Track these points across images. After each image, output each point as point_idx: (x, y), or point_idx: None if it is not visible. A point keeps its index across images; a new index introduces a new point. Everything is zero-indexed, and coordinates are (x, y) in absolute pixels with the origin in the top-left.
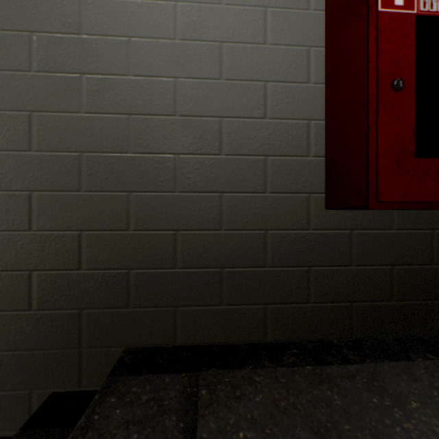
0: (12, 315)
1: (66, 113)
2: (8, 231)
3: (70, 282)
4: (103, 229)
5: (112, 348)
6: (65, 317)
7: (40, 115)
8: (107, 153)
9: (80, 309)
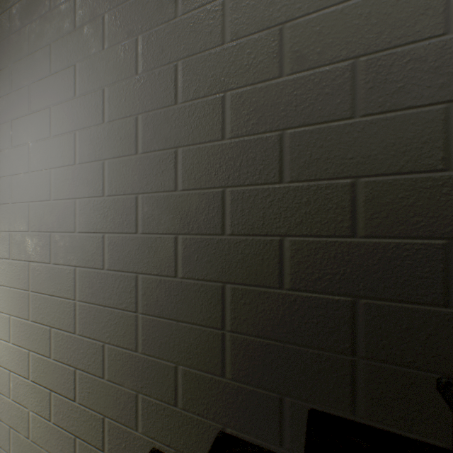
0: (258, 292)
1: (331, 7)
2: (254, 185)
3: (337, 254)
4: (393, 172)
5: (412, 369)
6: (329, 305)
7: (293, 25)
8: (401, 47)
9: (353, 296)
